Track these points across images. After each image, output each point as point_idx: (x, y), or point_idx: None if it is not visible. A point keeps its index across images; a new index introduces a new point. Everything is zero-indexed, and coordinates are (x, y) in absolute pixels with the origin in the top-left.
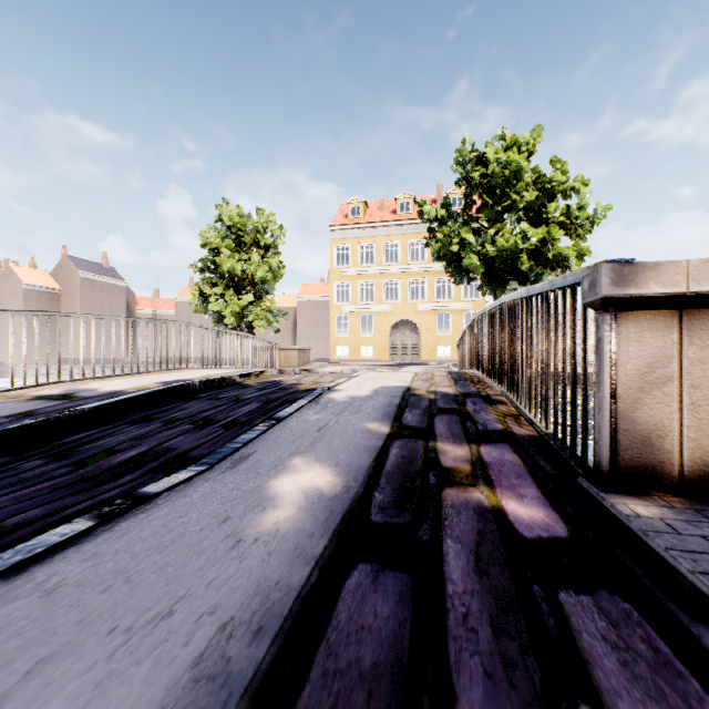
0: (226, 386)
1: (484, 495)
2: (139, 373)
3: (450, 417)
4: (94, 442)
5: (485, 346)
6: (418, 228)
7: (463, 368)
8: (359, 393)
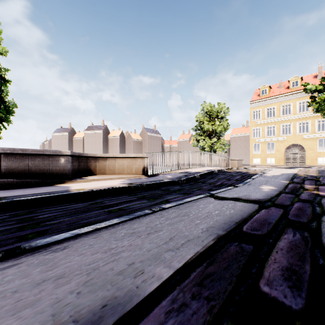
0: (223, 172)
1: (315, 192)
2: (192, 168)
3: (311, 181)
4: (206, 181)
5: None
6: (303, 94)
7: None
8: (275, 174)
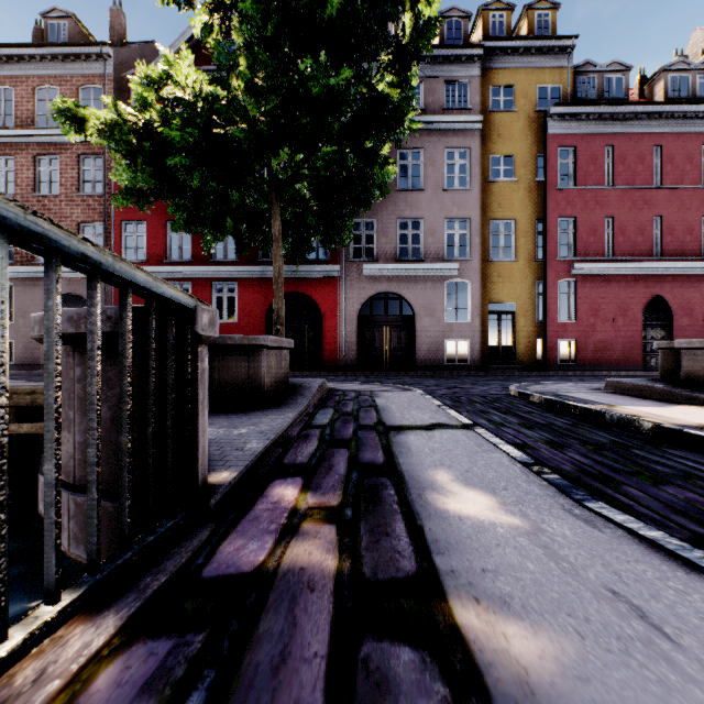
0: None
1: (307, 500)
2: None
3: None
4: None
5: None
6: None
7: None
8: None
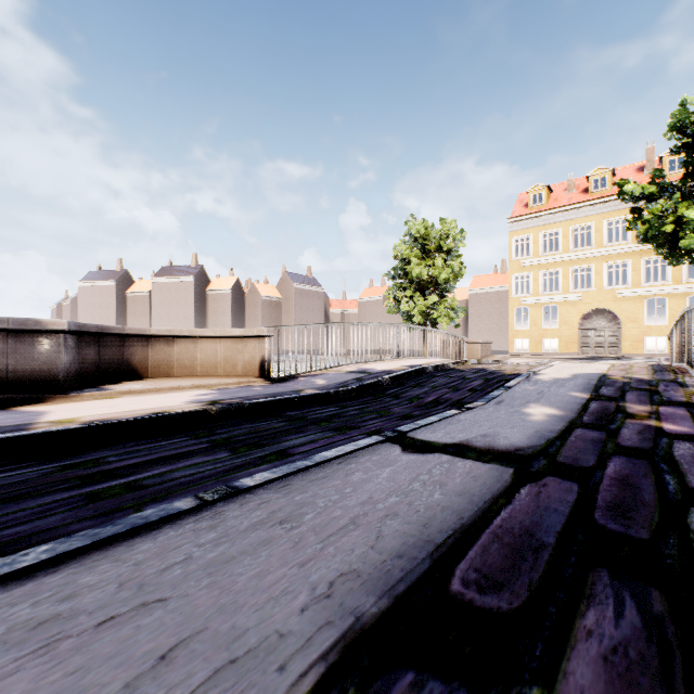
0: (446, 370)
1: (652, 423)
2: (380, 360)
3: (640, 392)
4: (404, 393)
5: (691, 340)
6: (617, 205)
7: (674, 362)
8: (560, 376)
